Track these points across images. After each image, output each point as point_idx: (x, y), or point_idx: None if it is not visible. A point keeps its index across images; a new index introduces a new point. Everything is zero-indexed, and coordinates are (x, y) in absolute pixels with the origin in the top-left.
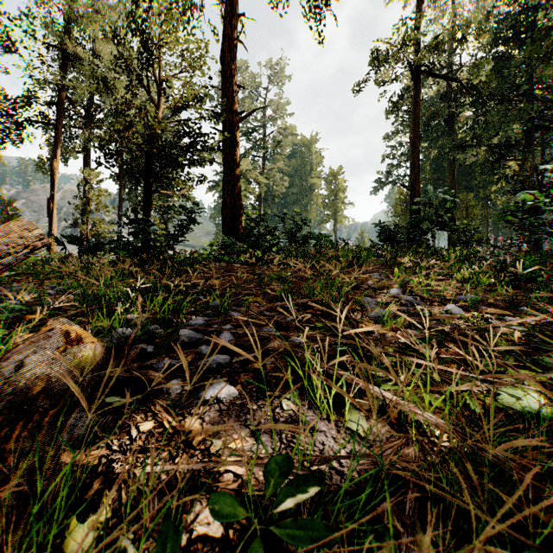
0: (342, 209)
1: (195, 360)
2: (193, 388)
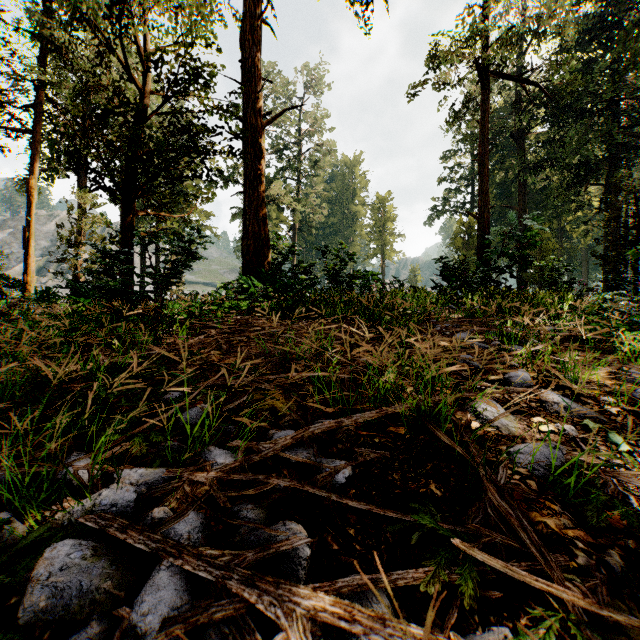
0: (391, 242)
1: None
2: None
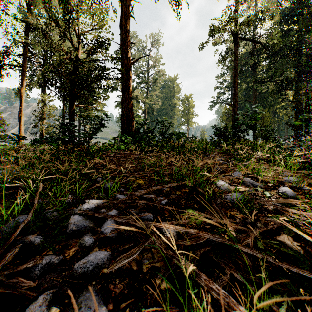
0: (192, 118)
1: (76, 255)
2: (61, 308)
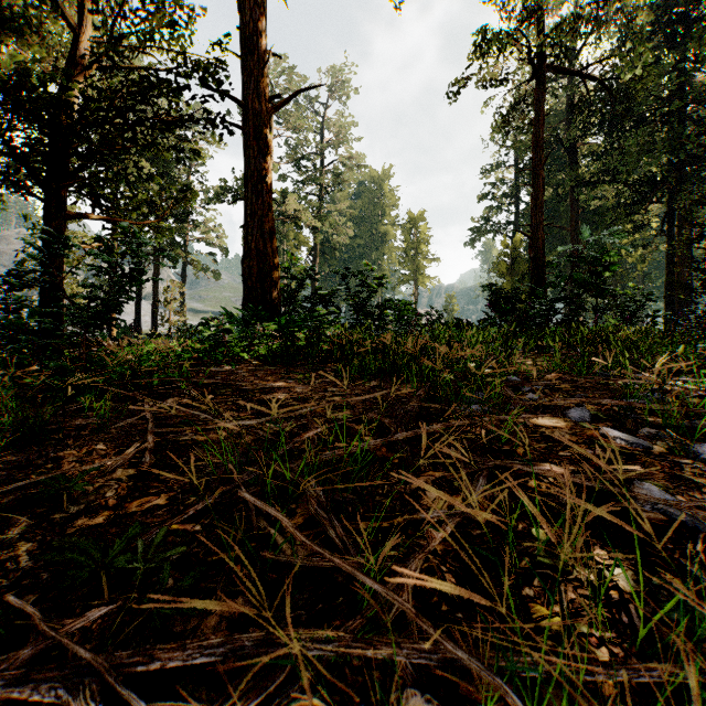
0: (425, 267)
1: None
2: None
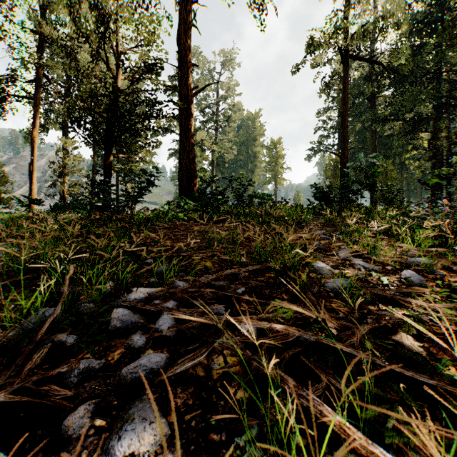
0: (281, 173)
1: (123, 359)
2: (107, 421)
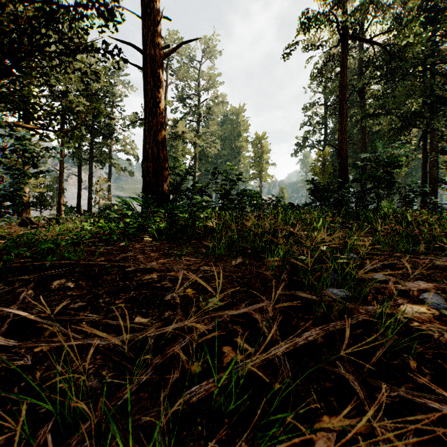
0: (266, 169)
1: None
2: None
